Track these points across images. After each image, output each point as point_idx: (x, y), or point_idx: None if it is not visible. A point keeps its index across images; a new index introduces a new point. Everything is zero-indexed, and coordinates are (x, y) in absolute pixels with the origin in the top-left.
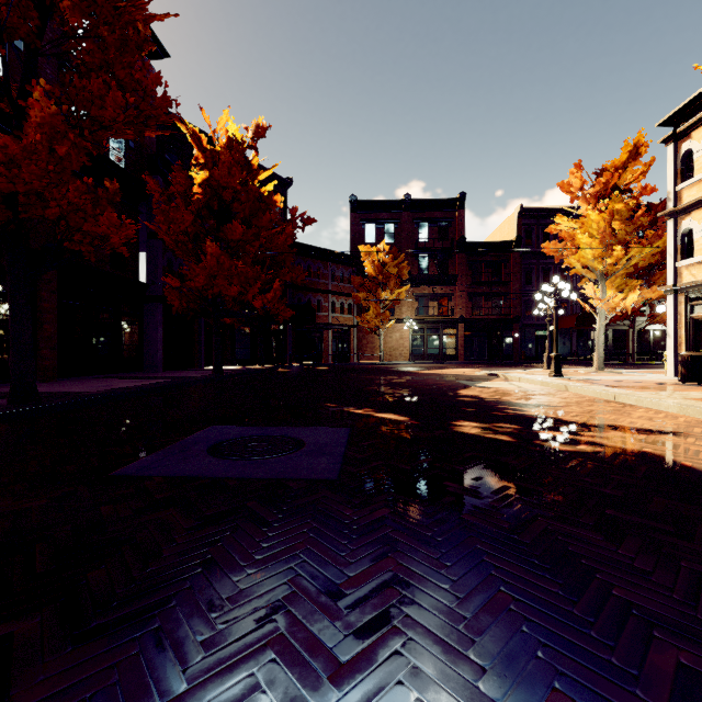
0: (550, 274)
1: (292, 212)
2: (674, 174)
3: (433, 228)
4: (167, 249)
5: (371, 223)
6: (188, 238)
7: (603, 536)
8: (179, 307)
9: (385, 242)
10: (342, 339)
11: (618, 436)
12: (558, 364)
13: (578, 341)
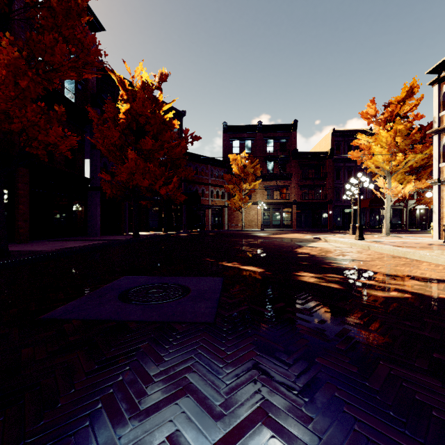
0: (352, 173)
1: (185, 132)
2: (438, 105)
3: (276, 143)
4: (103, 156)
5: (236, 140)
6: (116, 148)
7: (441, 383)
8: (110, 194)
9: (245, 152)
10: (218, 215)
11: (416, 284)
12: (361, 231)
13: (370, 216)
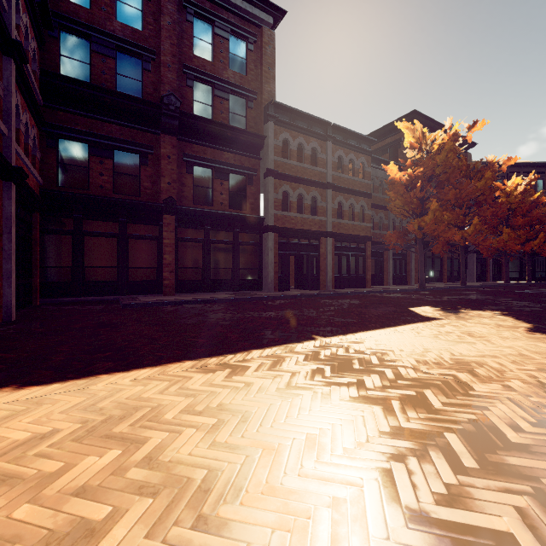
0: None
1: None
2: None
3: None
4: None
5: None
6: (492, 227)
7: None
8: (486, 255)
9: None
10: None
11: None
12: None
13: None
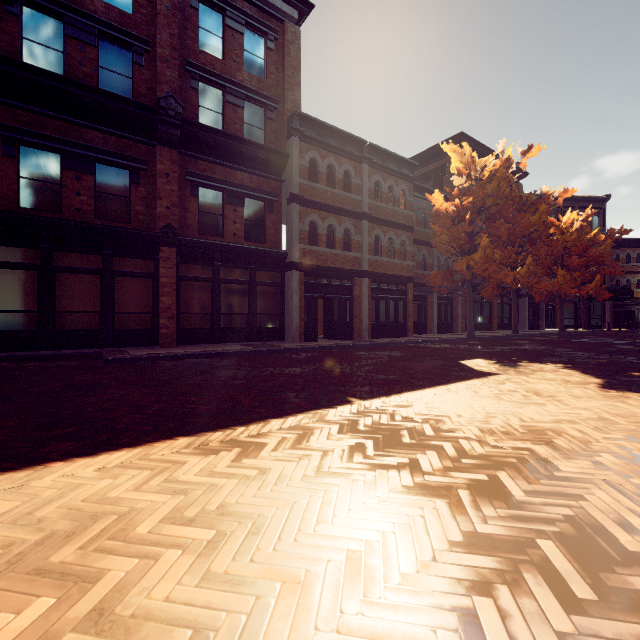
0: None
1: (610, 231)
2: None
3: None
4: None
5: None
6: (546, 268)
7: None
8: (539, 299)
9: None
10: None
11: None
12: None
13: None
